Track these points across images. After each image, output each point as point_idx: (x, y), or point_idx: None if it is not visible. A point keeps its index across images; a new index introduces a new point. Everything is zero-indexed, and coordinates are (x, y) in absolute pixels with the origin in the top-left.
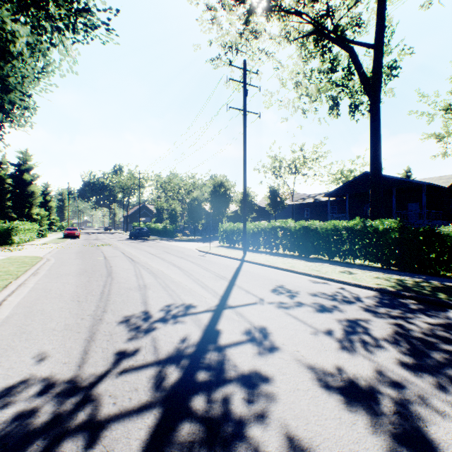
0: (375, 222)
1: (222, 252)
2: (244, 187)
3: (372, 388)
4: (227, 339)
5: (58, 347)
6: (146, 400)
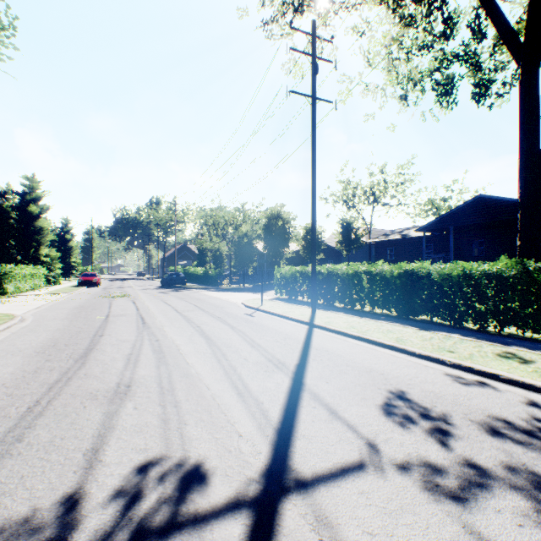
0: None
1: (278, 309)
2: (313, 212)
3: None
4: None
5: None
6: None
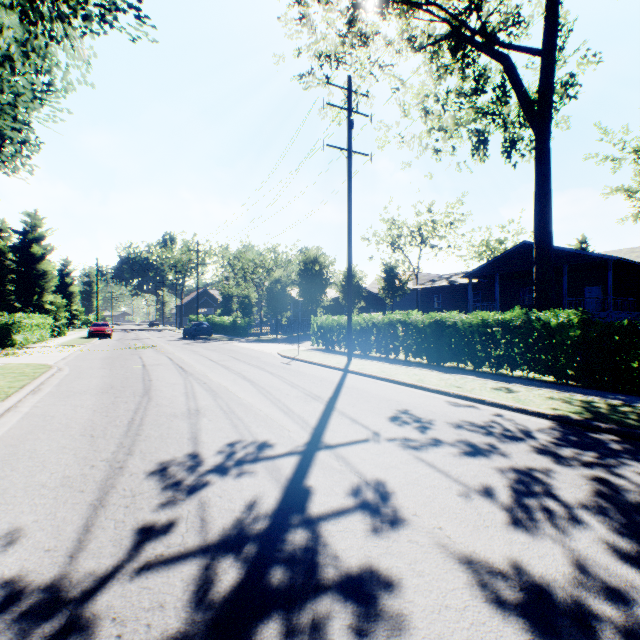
0: (544, 314)
1: (315, 358)
2: (348, 263)
3: (578, 604)
4: (323, 504)
5: (43, 519)
6: (176, 630)
